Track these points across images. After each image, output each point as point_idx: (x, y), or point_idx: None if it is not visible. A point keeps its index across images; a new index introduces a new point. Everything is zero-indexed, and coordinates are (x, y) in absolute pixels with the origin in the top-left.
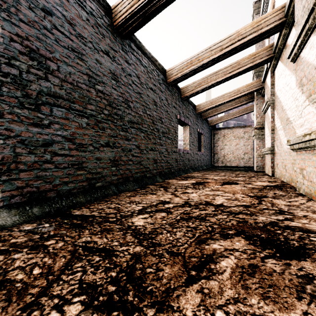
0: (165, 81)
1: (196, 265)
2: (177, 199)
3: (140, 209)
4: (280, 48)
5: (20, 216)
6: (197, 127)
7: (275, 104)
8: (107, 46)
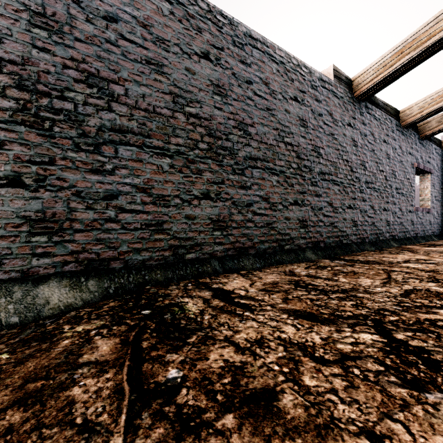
0: (398, 126)
1: None
2: (437, 259)
3: (403, 261)
4: None
5: (315, 255)
6: None
7: None
8: (350, 117)
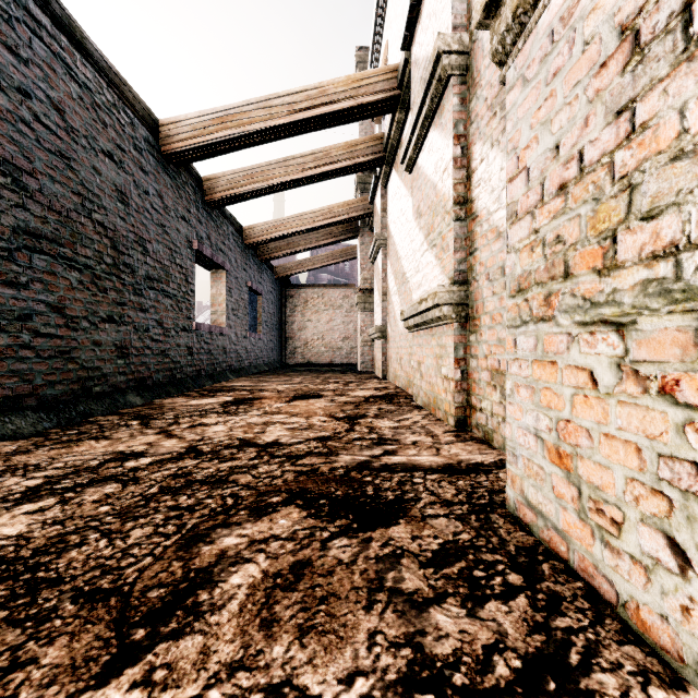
0: (155, 148)
1: (157, 608)
2: (170, 443)
3: (35, 487)
4: (393, 145)
5: None
6: (247, 277)
7: (388, 248)
8: None
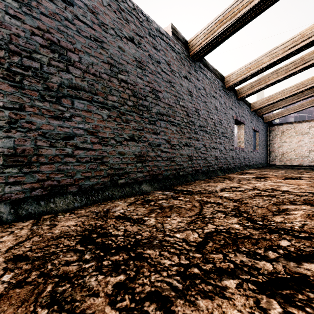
0: (223, 87)
1: (276, 211)
2: (245, 186)
3: (220, 189)
4: None
5: (151, 187)
6: (252, 125)
7: None
8: (186, 71)
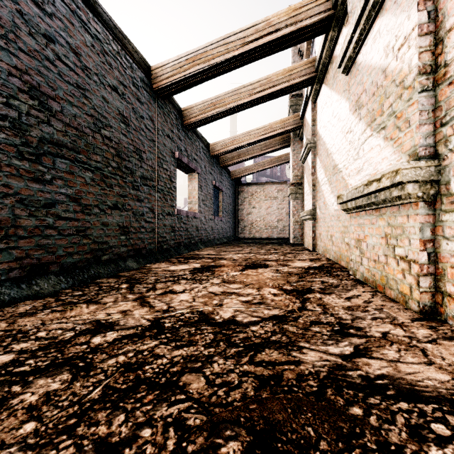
0: (148, 85)
1: None
2: (140, 312)
3: None
4: (324, 63)
5: None
6: (212, 178)
7: (317, 149)
8: None
